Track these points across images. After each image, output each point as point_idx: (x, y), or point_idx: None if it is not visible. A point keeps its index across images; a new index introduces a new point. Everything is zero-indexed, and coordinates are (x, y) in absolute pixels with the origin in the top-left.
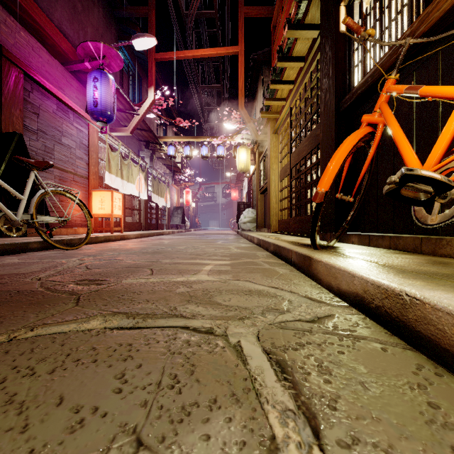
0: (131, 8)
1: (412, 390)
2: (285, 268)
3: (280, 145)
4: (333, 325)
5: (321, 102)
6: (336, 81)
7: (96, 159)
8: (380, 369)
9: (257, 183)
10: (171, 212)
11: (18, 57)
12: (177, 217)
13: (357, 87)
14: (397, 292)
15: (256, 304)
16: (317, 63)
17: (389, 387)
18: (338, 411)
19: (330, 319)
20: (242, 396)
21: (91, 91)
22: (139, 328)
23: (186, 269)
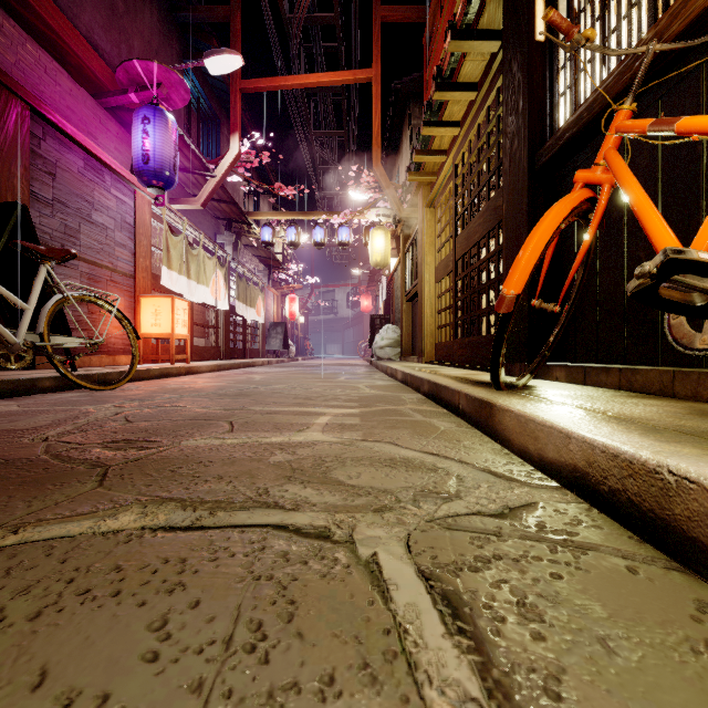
0: (203, 10)
1: (697, 655)
2: (449, 421)
3: (438, 225)
4: (537, 522)
5: (505, 154)
6: (530, 119)
7: (147, 247)
8: (631, 611)
9: (401, 285)
10: (266, 331)
11: (23, 84)
12: (276, 338)
13: (564, 128)
14: (652, 467)
15: (403, 484)
16: (498, 92)
17: (653, 649)
18: (566, 703)
19: (531, 511)
20: (383, 668)
21: (138, 139)
22: (202, 527)
23: (287, 423)
